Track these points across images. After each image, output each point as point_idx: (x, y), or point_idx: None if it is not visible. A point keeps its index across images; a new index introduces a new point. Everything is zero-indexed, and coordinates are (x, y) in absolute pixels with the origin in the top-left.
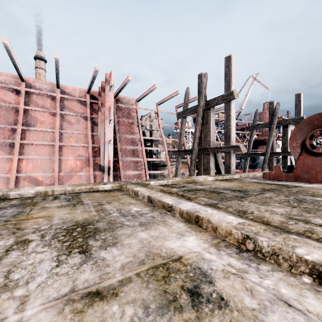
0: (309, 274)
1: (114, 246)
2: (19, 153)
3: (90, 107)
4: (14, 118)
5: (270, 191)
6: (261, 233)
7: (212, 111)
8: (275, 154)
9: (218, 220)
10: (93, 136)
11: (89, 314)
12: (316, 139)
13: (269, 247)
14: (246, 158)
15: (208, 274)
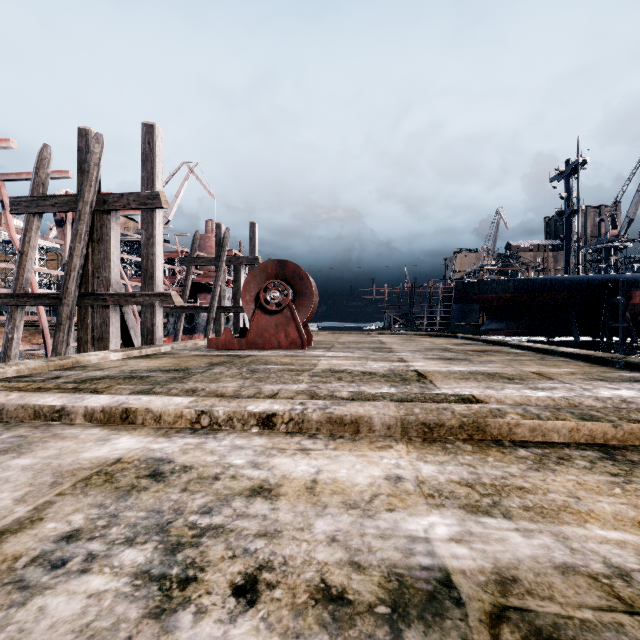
0: (257, 425)
1: None
2: None
3: None
4: None
5: (221, 365)
6: (217, 404)
7: (115, 219)
8: (225, 309)
9: (163, 405)
10: None
11: (9, 547)
12: (271, 292)
13: (226, 414)
14: (180, 316)
15: (165, 458)
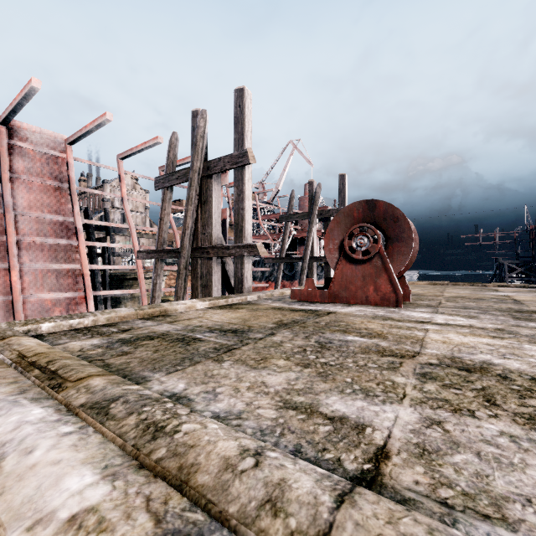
0: None
1: None
2: None
3: None
4: None
5: (288, 327)
6: None
7: (216, 182)
8: (316, 259)
9: (19, 506)
10: None
11: None
12: (356, 239)
13: None
14: (279, 265)
15: None
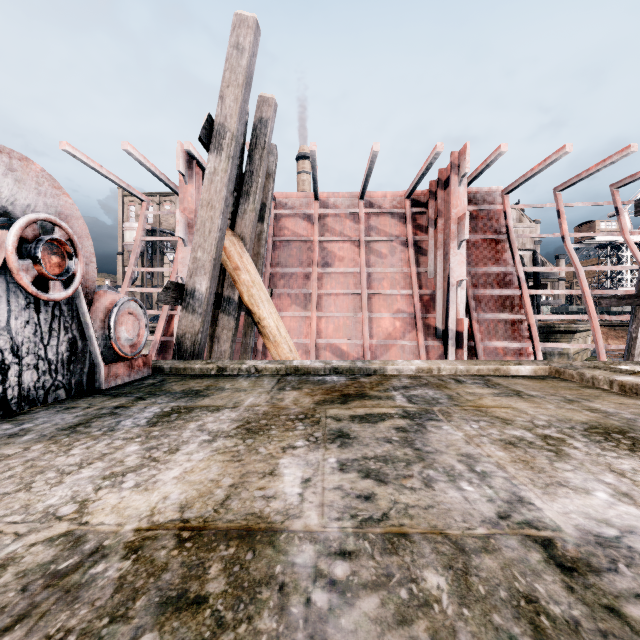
0: None
1: None
2: (317, 309)
3: (411, 223)
4: (308, 257)
5: None
6: None
7: None
8: None
9: None
10: (419, 275)
11: None
12: None
13: None
14: None
15: None
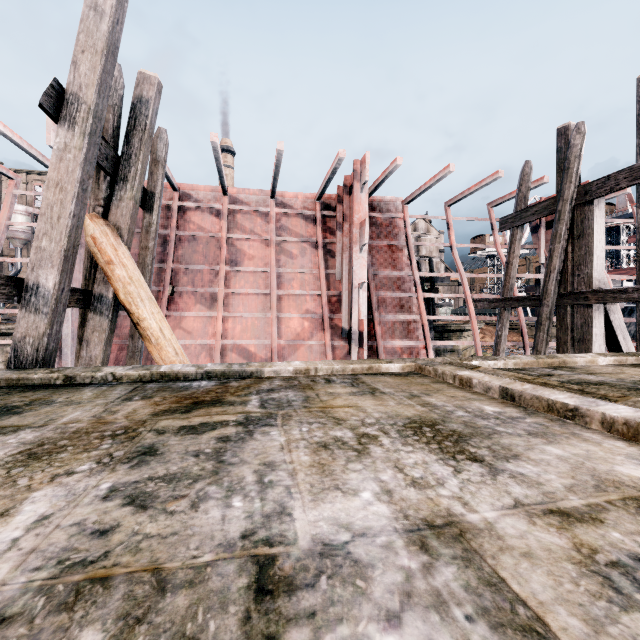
0: None
1: (519, 459)
2: (224, 309)
3: (321, 225)
4: (215, 254)
5: None
6: None
7: (597, 208)
8: None
9: None
10: (328, 276)
11: (580, 533)
12: None
13: None
14: None
15: None
